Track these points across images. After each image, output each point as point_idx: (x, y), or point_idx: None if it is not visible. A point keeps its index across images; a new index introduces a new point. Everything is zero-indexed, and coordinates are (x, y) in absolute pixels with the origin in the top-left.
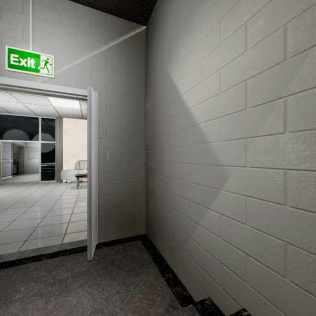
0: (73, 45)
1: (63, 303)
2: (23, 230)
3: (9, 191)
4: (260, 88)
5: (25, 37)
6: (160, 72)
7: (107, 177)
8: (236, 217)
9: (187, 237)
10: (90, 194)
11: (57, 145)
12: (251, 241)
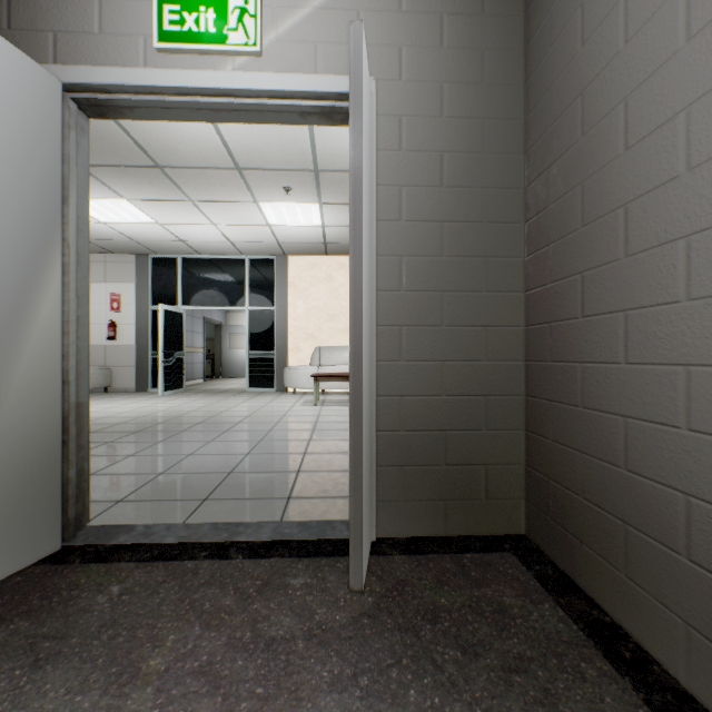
0: None
1: None
2: (203, 475)
3: (195, 402)
4: None
5: None
6: None
7: (401, 340)
8: None
9: None
10: (358, 374)
11: (277, 314)
12: None
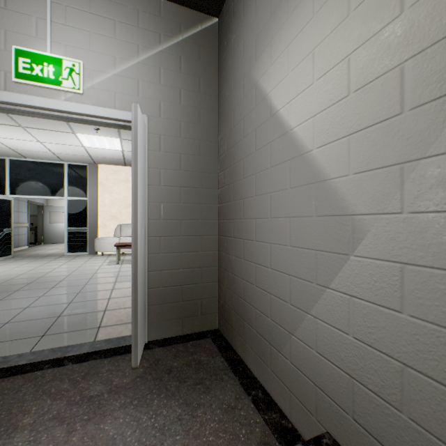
0: (110, 46)
1: (94, 434)
2: (39, 320)
3: (23, 266)
4: (433, 72)
5: (40, 33)
6: (241, 82)
7: (161, 243)
8: (382, 300)
9: (288, 334)
10: (136, 267)
11: (90, 202)
12: (412, 342)
